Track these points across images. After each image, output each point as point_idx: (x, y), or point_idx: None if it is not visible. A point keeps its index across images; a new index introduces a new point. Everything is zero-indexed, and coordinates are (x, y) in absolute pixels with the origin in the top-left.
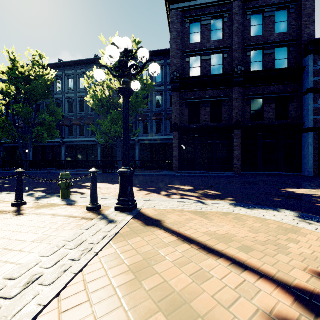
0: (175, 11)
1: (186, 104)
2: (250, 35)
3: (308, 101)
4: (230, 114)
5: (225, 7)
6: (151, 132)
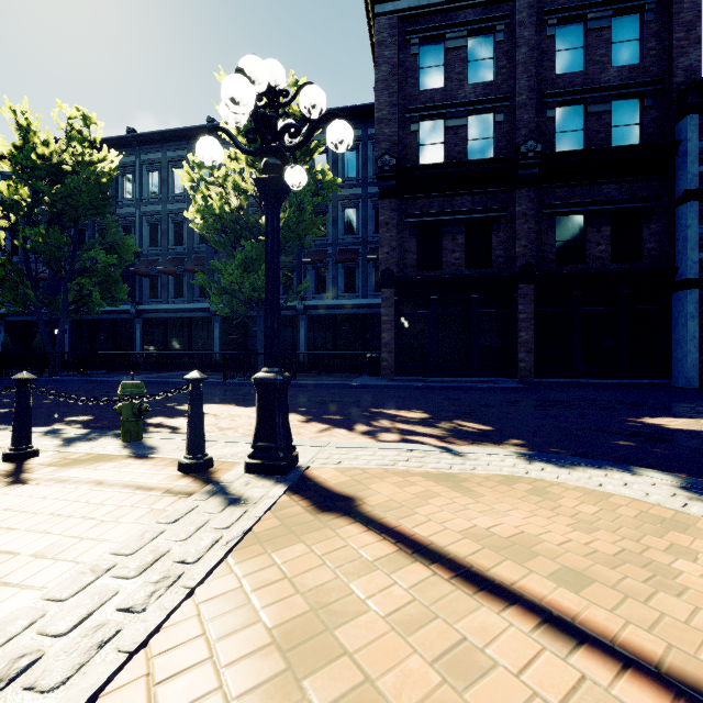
0: (387, 19)
1: (411, 227)
2: (554, 71)
3: (687, 220)
4: (510, 249)
5: (499, 9)
6: (332, 289)
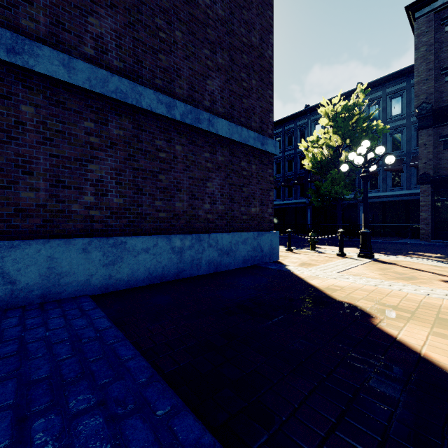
0: (424, 18)
1: (445, 143)
2: None
3: None
4: None
5: None
6: (382, 186)
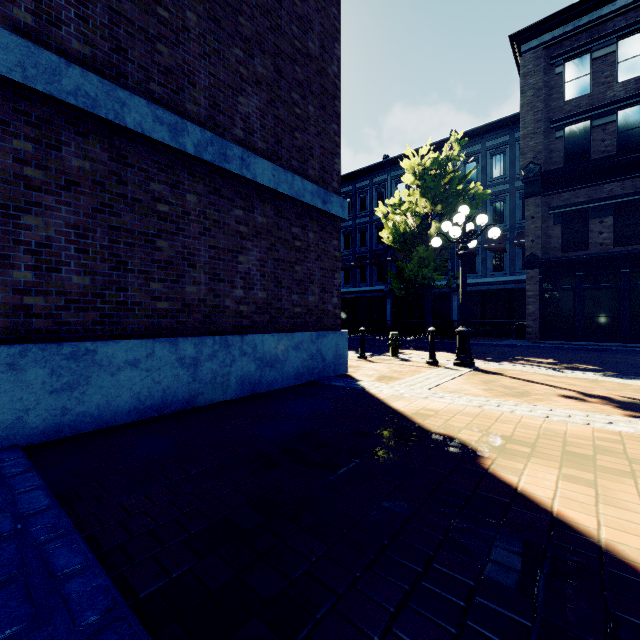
0: (532, 53)
1: (555, 217)
2: None
3: None
4: None
5: None
6: (481, 270)
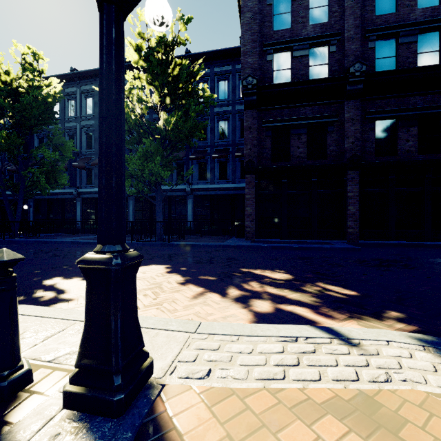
0: None
1: (267, 130)
2: (374, 13)
3: None
4: (341, 145)
5: None
6: (211, 177)
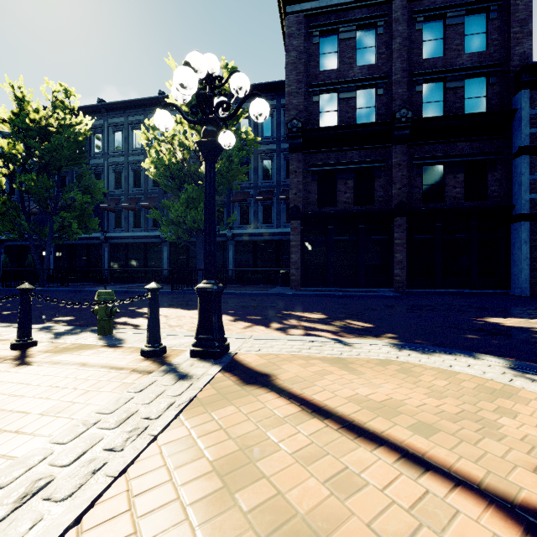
0: (295, 17)
1: (313, 174)
2: (421, 56)
3: (521, 169)
4: (388, 191)
5: (380, 10)
6: (254, 221)
